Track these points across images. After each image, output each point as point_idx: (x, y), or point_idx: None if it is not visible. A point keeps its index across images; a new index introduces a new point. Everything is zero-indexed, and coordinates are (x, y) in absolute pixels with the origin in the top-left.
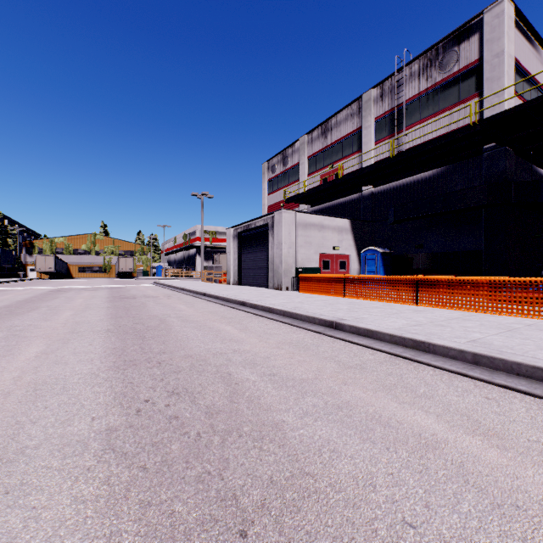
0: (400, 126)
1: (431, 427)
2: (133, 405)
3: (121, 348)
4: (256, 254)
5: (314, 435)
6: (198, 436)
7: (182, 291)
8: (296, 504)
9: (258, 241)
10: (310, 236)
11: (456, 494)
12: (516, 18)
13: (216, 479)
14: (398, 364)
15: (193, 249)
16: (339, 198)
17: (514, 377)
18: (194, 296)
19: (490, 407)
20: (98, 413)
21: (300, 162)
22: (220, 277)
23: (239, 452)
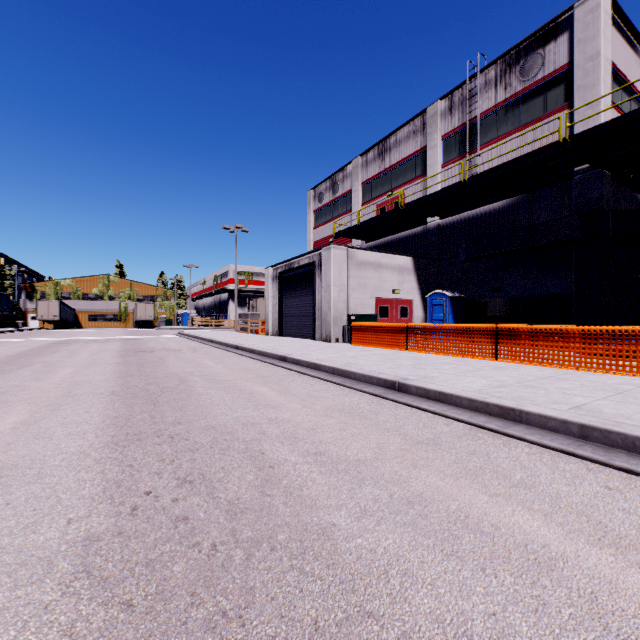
0: (472, 145)
1: (539, 533)
2: (128, 499)
3: (125, 416)
4: (300, 299)
5: (377, 547)
6: (212, 549)
7: (211, 343)
8: None
9: (302, 283)
10: (365, 277)
11: None
12: (613, 14)
13: (234, 626)
14: (482, 438)
15: (226, 294)
16: (400, 231)
17: (638, 457)
18: (225, 349)
19: (615, 502)
20: (78, 513)
21: (353, 189)
22: (256, 326)
23: (270, 577)
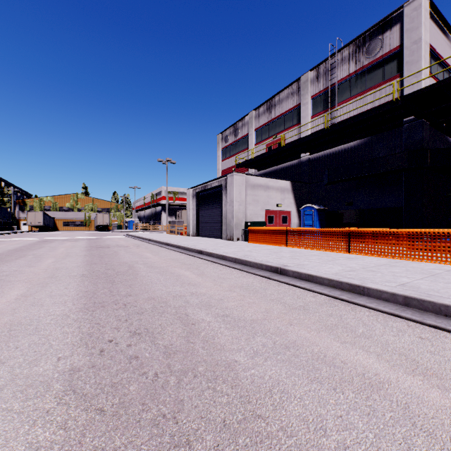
0: (332, 103)
1: (373, 366)
2: (97, 345)
3: (92, 291)
4: (212, 211)
5: (264, 375)
6: (155, 376)
7: (149, 241)
8: (249, 450)
9: (213, 199)
10: (258, 195)
11: (406, 438)
12: (431, 11)
13: (171, 423)
14: (337, 305)
15: (159, 207)
16: (282, 163)
17: (442, 317)
18: (159, 246)
19: (425, 347)
20: (64, 353)
21: (249, 133)
22: (181, 229)
23: (194, 393)
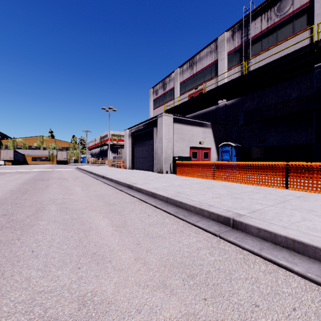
0: (246, 57)
1: None
2: None
3: None
4: (144, 147)
5: None
6: None
7: (90, 174)
8: None
9: (145, 138)
10: (184, 133)
11: None
12: None
13: None
14: None
15: (106, 146)
16: (202, 109)
17: None
18: (96, 178)
19: None
20: None
21: (175, 86)
22: (120, 163)
23: None
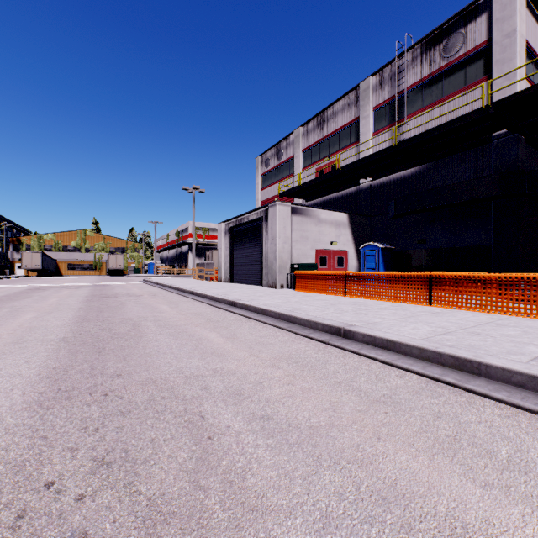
0: (400, 115)
1: None
2: (19, 497)
3: (65, 367)
4: (249, 250)
5: None
6: None
7: (170, 289)
8: None
9: (251, 236)
10: (307, 230)
11: None
12: None
13: None
14: (442, 394)
15: (186, 246)
16: (336, 191)
17: None
18: (181, 295)
19: None
20: None
21: (295, 155)
22: (211, 274)
23: None
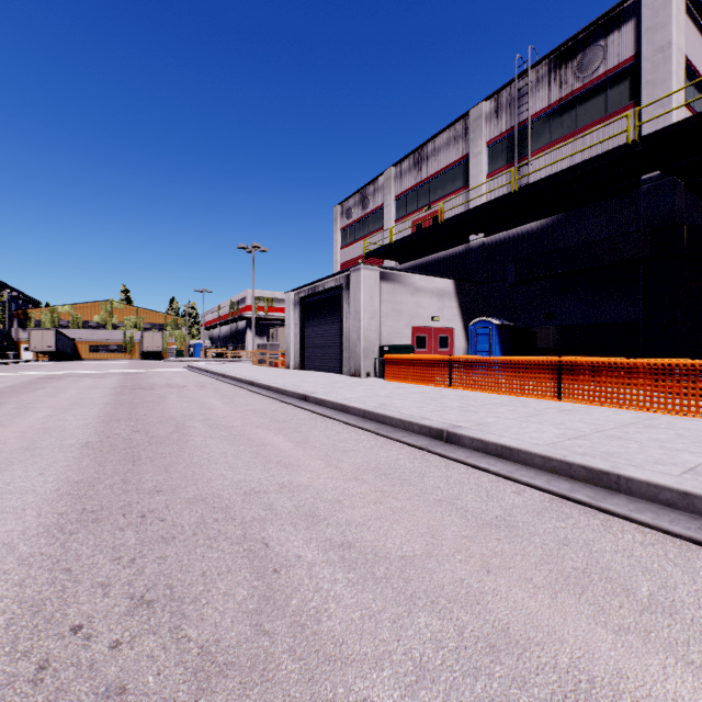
0: (522, 152)
1: None
2: (40, 644)
3: (90, 481)
4: (325, 328)
5: None
6: None
7: (223, 378)
8: None
9: (328, 309)
10: (400, 302)
11: None
12: None
13: None
14: (570, 516)
15: (243, 322)
16: (438, 251)
17: None
18: (238, 386)
19: None
20: None
21: (385, 204)
22: (276, 358)
23: None
